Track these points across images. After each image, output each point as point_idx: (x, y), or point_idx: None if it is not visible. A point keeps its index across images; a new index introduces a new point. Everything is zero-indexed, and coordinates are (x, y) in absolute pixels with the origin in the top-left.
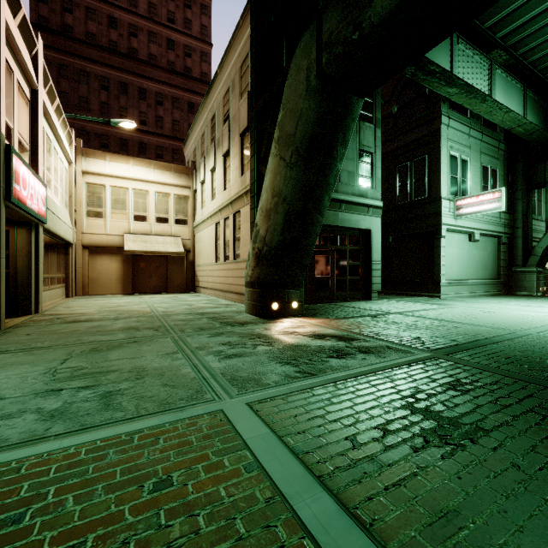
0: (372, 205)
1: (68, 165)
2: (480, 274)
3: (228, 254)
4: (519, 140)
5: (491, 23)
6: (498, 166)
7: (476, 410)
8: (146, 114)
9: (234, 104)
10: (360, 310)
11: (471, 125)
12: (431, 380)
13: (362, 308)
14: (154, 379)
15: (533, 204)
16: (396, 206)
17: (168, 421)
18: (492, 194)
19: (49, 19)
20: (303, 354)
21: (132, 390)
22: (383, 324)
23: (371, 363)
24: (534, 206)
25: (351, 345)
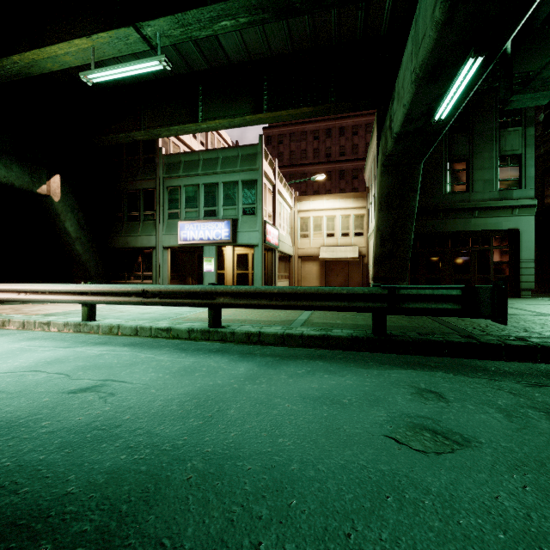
0: (518, 206)
1: (290, 210)
2: None
3: None
4: None
5: None
6: None
7: None
8: (345, 146)
9: None
10: None
11: None
12: None
13: None
14: None
15: None
16: None
17: None
18: None
19: None
20: None
21: None
22: None
23: None
24: None
25: None
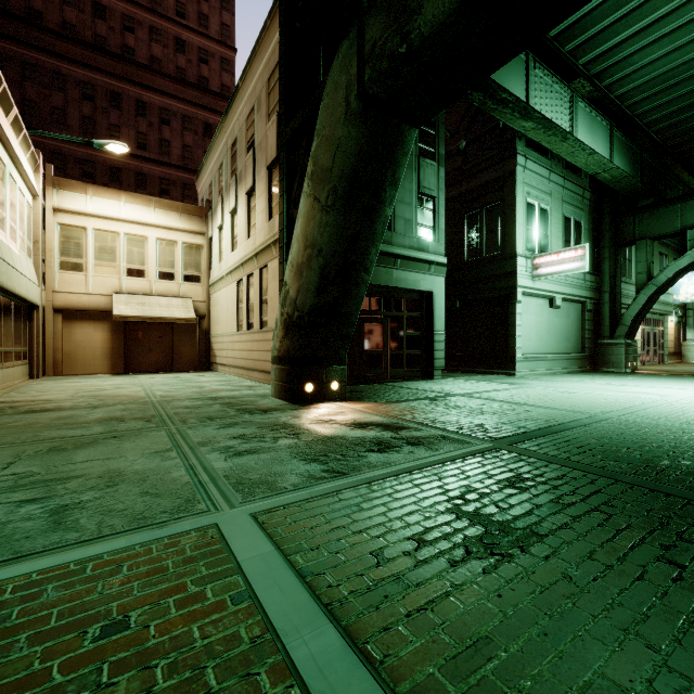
0: (434, 262)
1: (33, 199)
2: (562, 347)
3: (252, 321)
4: (606, 188)
5: (573, 46)
6: (583, 218)
7: (533, 511)
8: (147, 135)
9: (260, 128)
10: (417, 391)
11: (551, 168)
12: (487, 476)
13: (420, 389)
14: (132, 486)
15: (622, 264)
16: (465, 264)
17: (139, 542)
18: (575, 252)
19: None
20: (336, 449)
21: (97, 501)
22: (442, 408)
23: (418, 457)
24: (623, 267)
25: (398, 435)
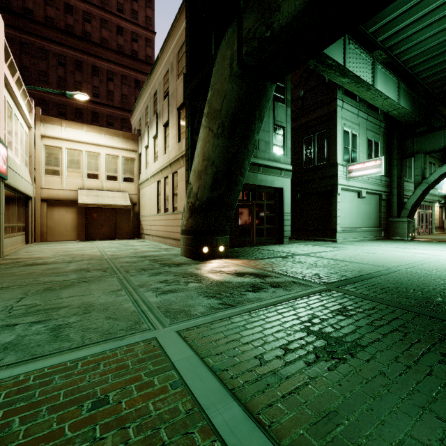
0: (283, 169)
1: (28, 130)
2: (366, 223)
3: (167, 207)
4: (395, 121)
5: (374, 29)
6: (380, 140)
7: (356, 331)
8: (99, 88)
9: (172, 84)
10: (274, 252)
11: (359, 107)
12: (324, 308)
13: (276, 251)
14: (99, 313)
15: (405, 169)
16: (303, 170)
17: (108, 349)
18: (375, 162)
19: (11, 2)
20: (226, 289)
21: (79, 323)
22: (291, 263)
23: (279, 295)
24: (406, 171)
25: (265, 281)
